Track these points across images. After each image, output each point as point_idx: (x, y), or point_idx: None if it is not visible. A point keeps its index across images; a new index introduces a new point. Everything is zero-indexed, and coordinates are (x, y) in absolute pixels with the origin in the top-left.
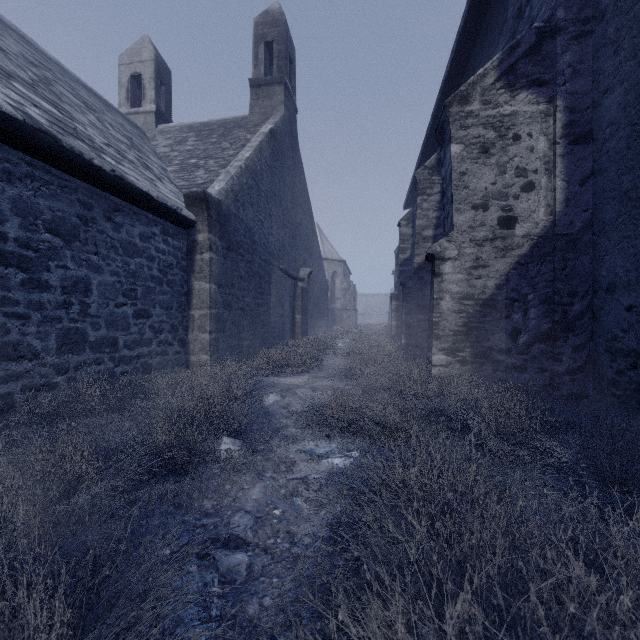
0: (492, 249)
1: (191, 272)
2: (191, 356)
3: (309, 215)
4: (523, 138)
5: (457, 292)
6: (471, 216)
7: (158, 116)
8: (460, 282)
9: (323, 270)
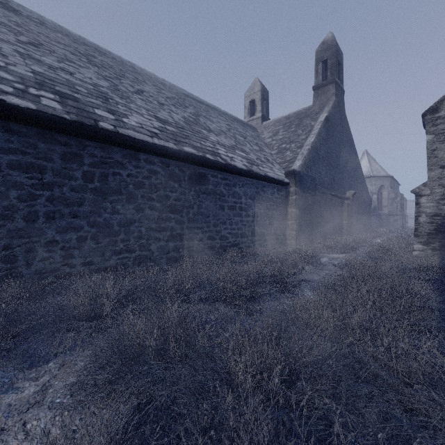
0: None
1: (287, 205)
2: (287, 241)
3: (354, 155)
4: None
5: (429, 212)
6: (439, 172)
7: (262, 118)
8: (431, 207)
9: (366, 189)
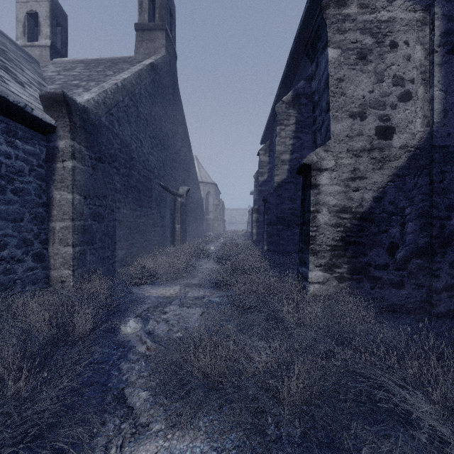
0: (370, 160)
1: (51, 181)
2: (51, 271)
3: (187, 144)
4: (400, 46)
5: (334, 205)
6: (349, 125)
7: (53, 51)
8: (337, 194)
9: (199, 189)
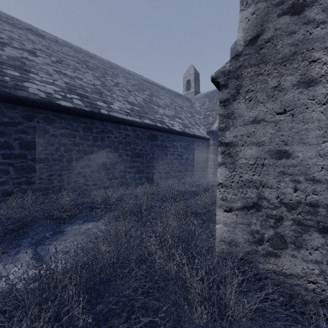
0: None
1: (208, 152)
2: (208, 175)
3: None
4: None
5: None
6: None
7: (195, 92)
8: None
9: None
